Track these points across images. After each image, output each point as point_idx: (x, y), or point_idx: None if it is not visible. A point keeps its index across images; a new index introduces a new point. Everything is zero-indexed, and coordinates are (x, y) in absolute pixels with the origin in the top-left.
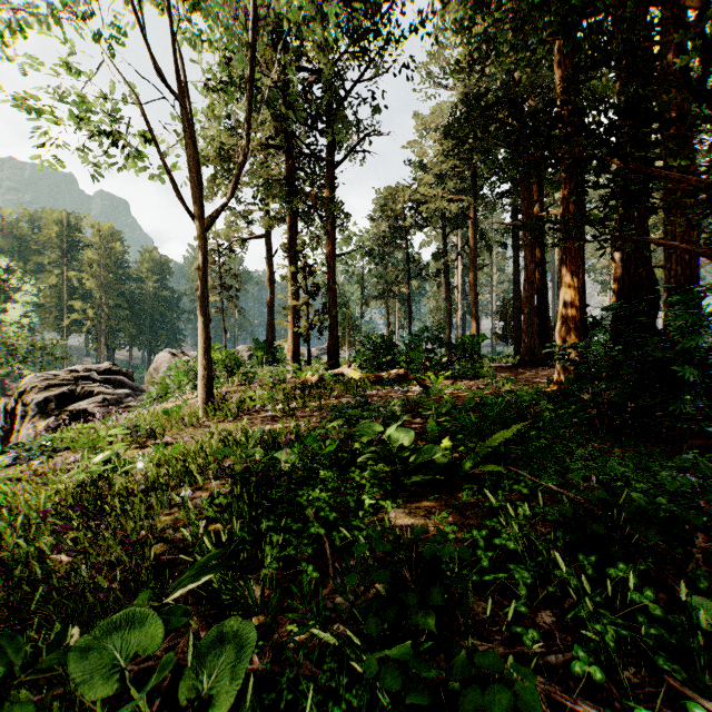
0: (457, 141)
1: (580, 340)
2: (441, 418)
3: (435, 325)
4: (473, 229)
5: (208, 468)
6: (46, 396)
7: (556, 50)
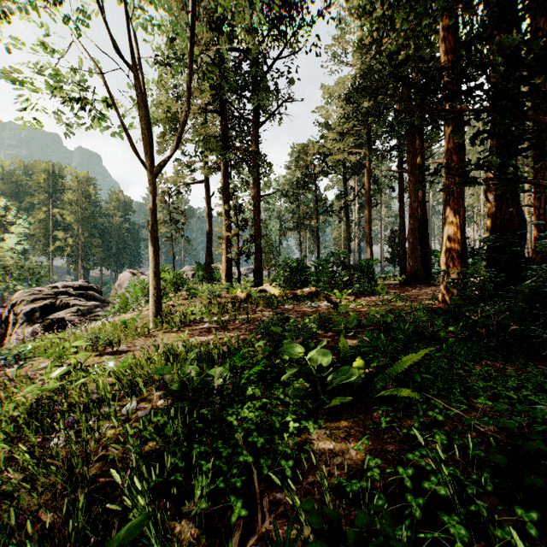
0: (356, 106)
1: (461, 266)
2: (349, 333)
3: (339, 252)
4: (368, 176)
5: (151, 382)
6: (32, 307)
7: (441, 28)
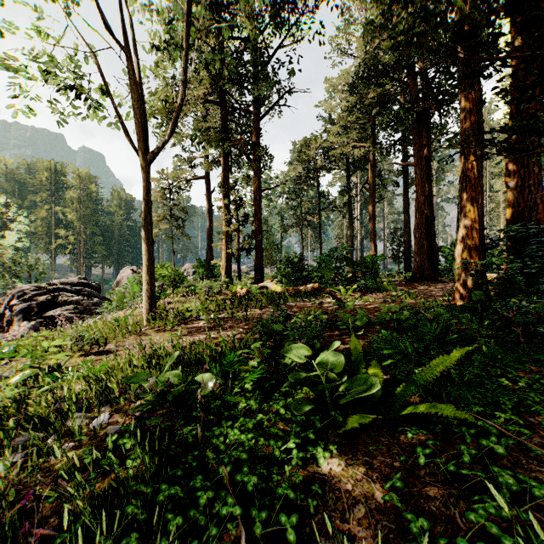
0: (359, 98)
1: (479, 259)
2: (358, 332)
3: (344, 246)
4: (372, 170)
5: (128, 389)
6: (28, 305)
7: None
